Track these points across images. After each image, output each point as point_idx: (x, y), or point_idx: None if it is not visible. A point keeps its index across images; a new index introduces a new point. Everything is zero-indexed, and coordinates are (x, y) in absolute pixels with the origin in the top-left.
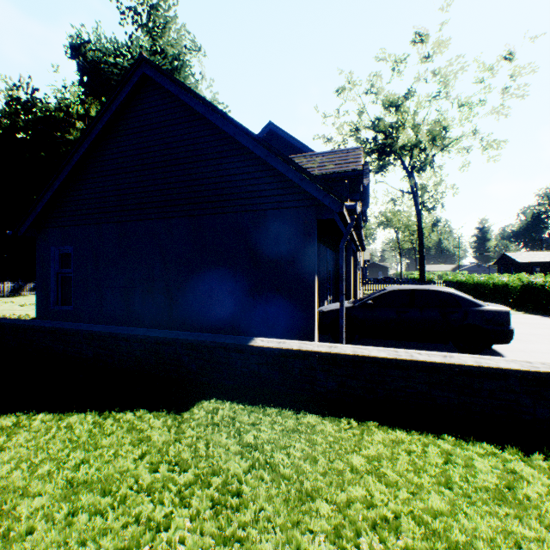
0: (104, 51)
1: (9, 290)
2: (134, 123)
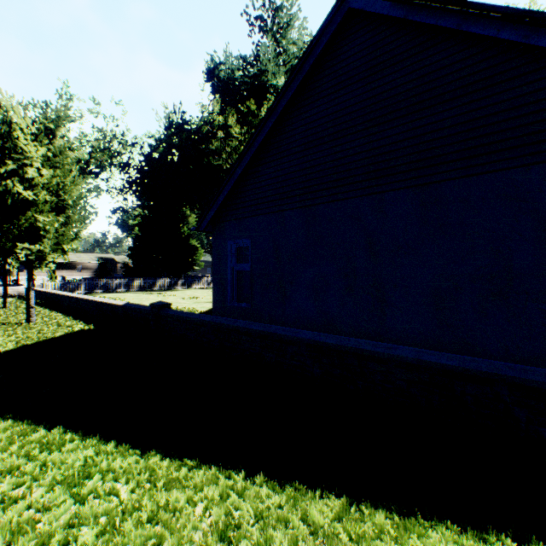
0: (232, 69)
1: (168, 284)
2: (326, 83)
